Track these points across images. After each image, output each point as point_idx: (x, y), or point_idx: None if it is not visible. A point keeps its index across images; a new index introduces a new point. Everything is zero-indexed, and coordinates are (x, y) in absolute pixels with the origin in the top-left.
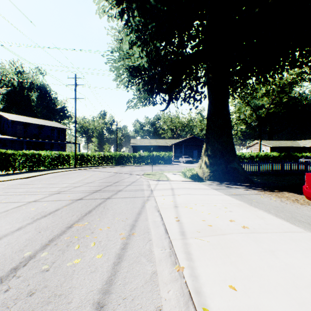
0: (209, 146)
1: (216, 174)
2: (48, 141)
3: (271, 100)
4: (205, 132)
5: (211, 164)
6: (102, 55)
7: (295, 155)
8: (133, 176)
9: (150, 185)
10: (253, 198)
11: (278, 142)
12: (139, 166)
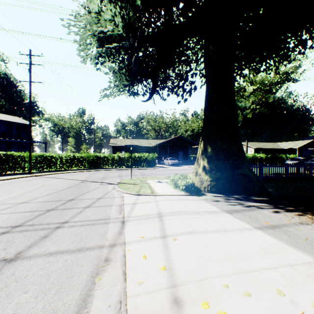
0: (209, 144)
1: (220, 183)
2: (1, 139)
3: (258, 100)
4: (203, 126)
5: (212, 169)
6: (61, 19)
7: (280, 156)
8: (104, 185)
9: (123, 207)
10: (310, 236)
11: (260, 143)
12: (117, 170)
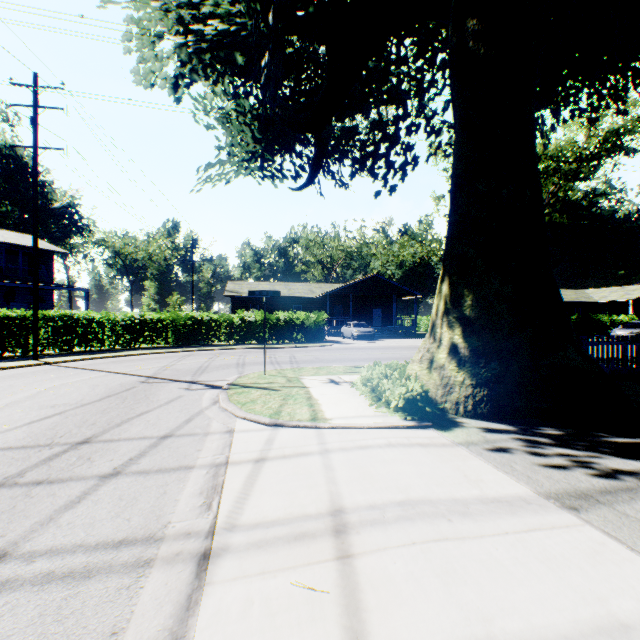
0: (468, 285)
1: (502, 392)
2: None
3: (548, 196)
4: (448, 239)
5: (479, 354)
6: None
7: (598, 319)
8: (194, 392)
9: (222, 476)
10: None
11: None
12: (237, 350)
